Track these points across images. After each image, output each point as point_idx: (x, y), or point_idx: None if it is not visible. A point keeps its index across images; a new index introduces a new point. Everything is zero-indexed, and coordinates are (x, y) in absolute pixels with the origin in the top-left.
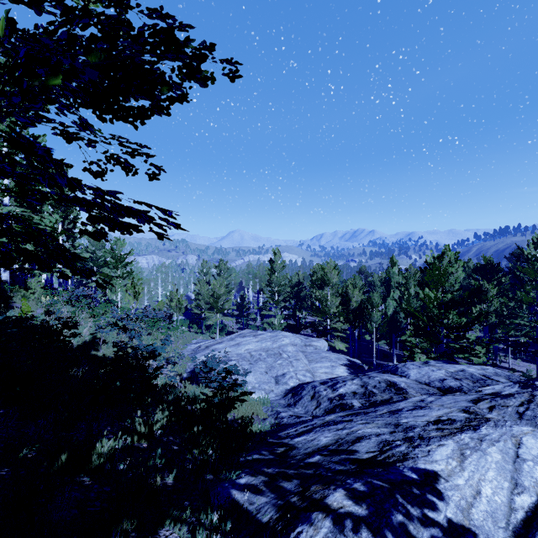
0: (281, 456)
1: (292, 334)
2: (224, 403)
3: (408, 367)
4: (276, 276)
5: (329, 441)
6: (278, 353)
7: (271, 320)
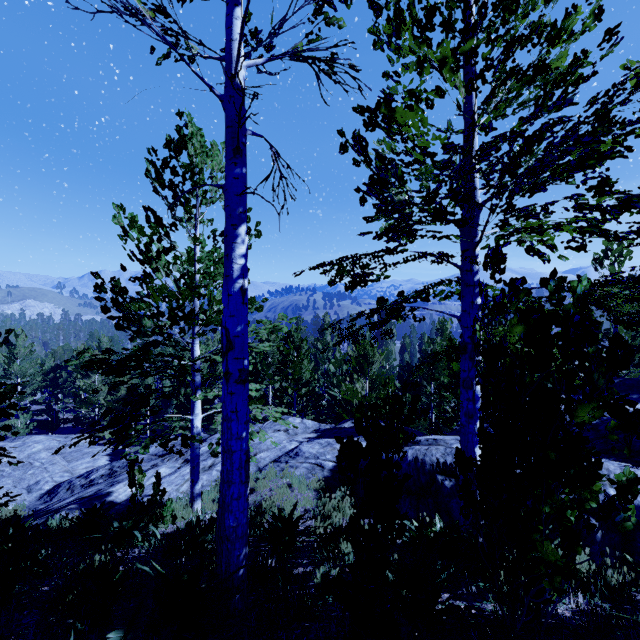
0: (44, 513)
1: (47, 437)
2: (2, 504)
3: (152, 446)
4: (19, 366)
5: (72, 499)
6: (29, 463)
7: (12, 423)
